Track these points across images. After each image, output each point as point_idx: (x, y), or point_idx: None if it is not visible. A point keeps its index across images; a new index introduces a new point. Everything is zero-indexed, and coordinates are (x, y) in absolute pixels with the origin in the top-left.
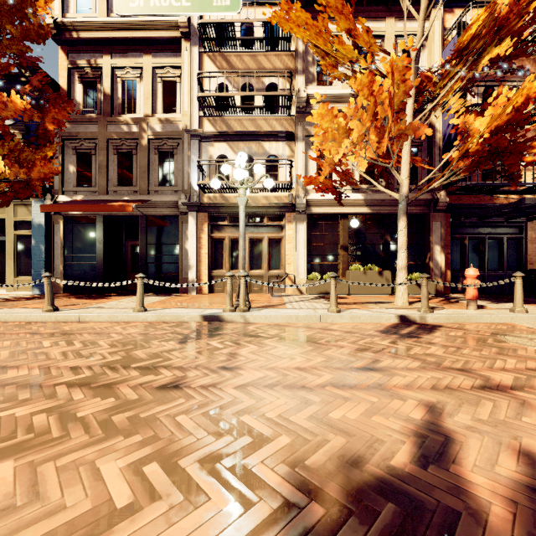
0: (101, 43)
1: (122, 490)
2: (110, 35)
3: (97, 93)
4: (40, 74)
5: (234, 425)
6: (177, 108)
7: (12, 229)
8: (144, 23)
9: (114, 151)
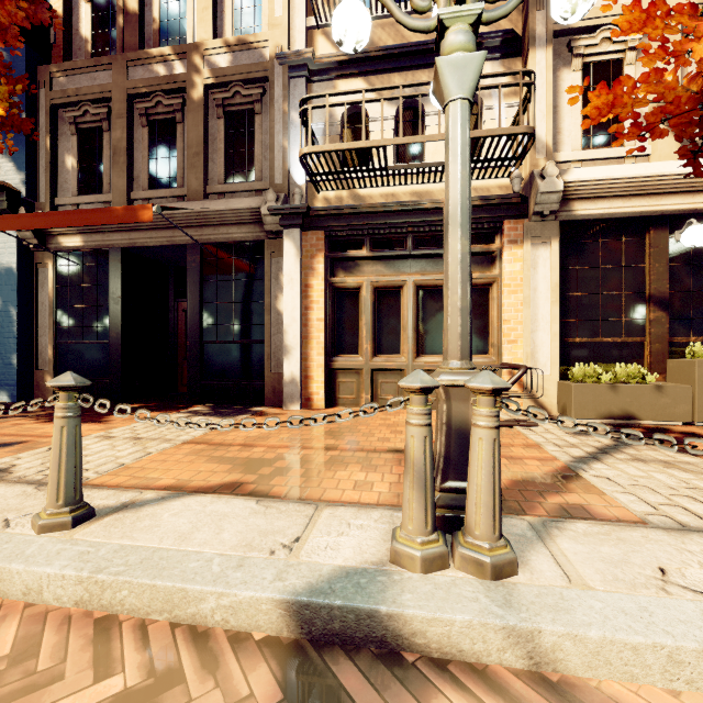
0: None
1: None
2: None
3: (116, 16)
4: None
5: None
6: (262, 23)
7: None
8: None
9: (142, 119)
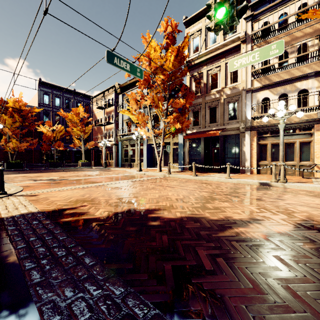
0: (202, 62)
1: (256, 210)
2: (206, 57)
3: (200, 84)
4: (183, 86)
5: (285, 209)
6: (238, 79)
7: (172, 145)
8: (222, 45)
9: (208, 108)
